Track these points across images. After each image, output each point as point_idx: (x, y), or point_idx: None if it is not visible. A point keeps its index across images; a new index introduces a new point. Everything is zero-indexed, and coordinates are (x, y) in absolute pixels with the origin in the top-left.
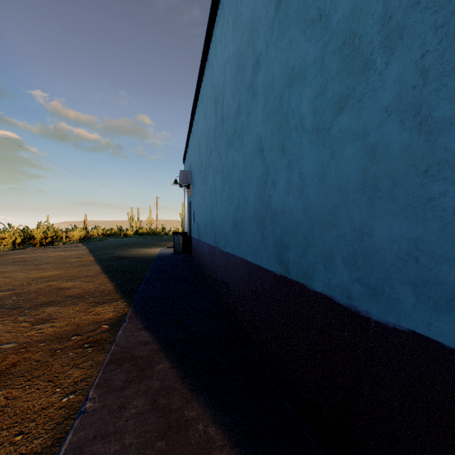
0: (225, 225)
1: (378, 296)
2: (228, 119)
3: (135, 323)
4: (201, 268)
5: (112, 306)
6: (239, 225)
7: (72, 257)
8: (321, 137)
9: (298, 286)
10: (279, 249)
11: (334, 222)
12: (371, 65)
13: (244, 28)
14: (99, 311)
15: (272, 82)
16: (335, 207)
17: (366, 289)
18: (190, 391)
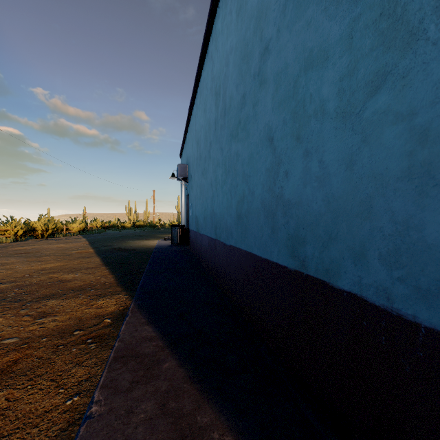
0: (228, 218)
1: (431, 299)
2: (231, 111)
3: (138, 317)
4: (200, 260)
5: (114, 299)
6: (244, 217)
7: (72, 248)
8: (349, 121)
9: (318, 283)
10: (293, 243)
11: (367, 214)
12: (420, 35)
13: (250, 16)
14: (101, 304)
15: (285, 67)
16: (368, 198)
17: (413, 290)
18: (201, 393)
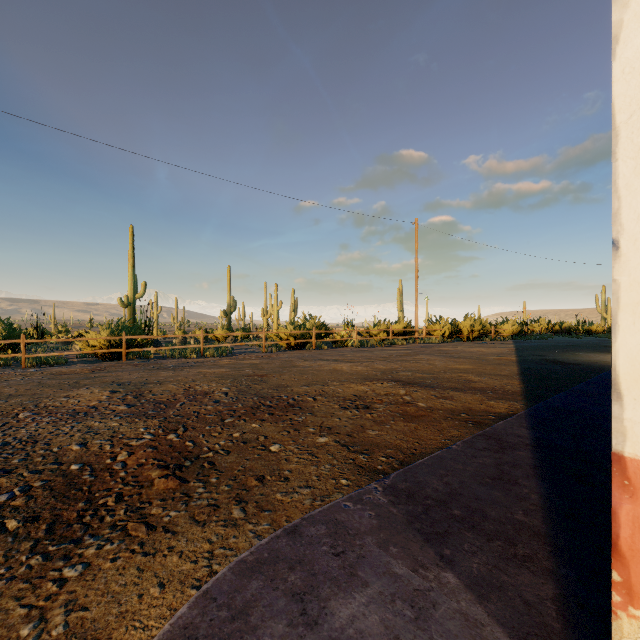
0: None
1: None
2: None
3: (520, 421)
4: None
5: (507, 404)
6: None
7: (491, 354)
8: None
9: None
10: None
11: None
12: None
13: None
14: (492, 404)
15: None
16: None
17: None
18: (536, 475)
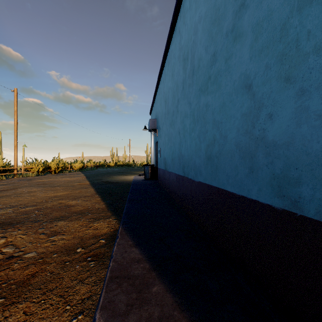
0: (196, 159)
1: None
2: (200, 70)
3: (126, 239)
4: (168, 192)
5: (106, 222)
6: (214, 158)
7: (74, 181)
8: None
9: (320, 226)
10: (280, 183)
11: None
12: None
13: None
14: (96, 226)
15: (268, 15)
16: None
17: None
18: None
